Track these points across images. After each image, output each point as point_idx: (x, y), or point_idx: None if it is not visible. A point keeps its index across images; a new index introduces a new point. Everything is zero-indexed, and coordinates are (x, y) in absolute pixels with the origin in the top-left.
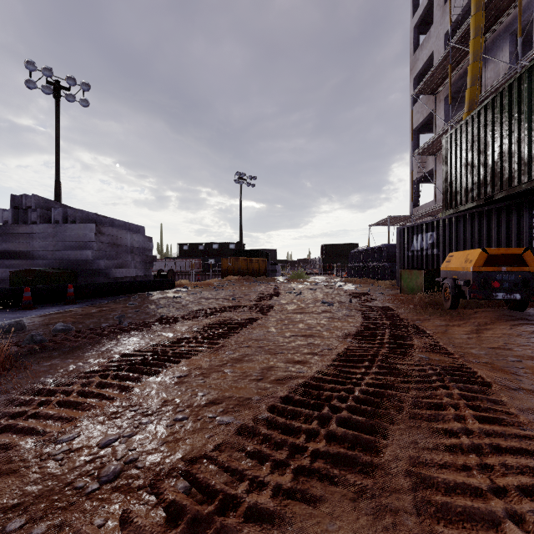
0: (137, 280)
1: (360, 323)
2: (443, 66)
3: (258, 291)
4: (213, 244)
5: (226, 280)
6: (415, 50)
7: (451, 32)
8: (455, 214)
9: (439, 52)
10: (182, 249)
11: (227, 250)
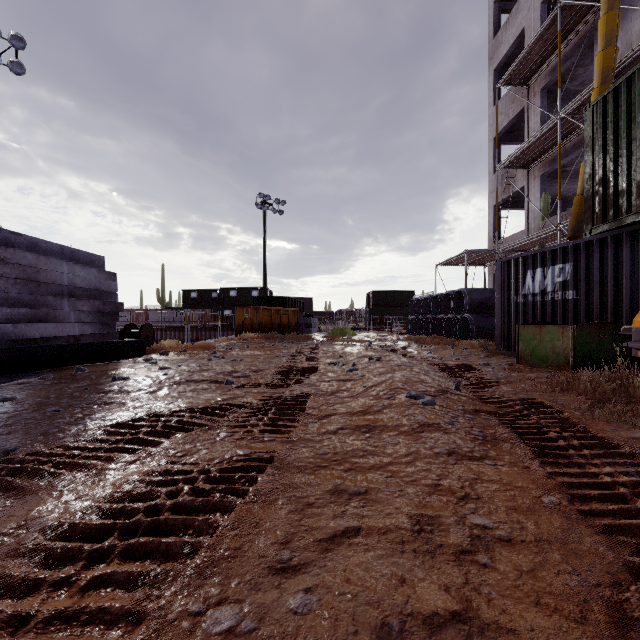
0: (65, 344)
1: (549, 479)
2: (544, 40)
3: (280, 361)
4: (229, 291)
5: (239, 339)
6: (497, 32)
7: (549, 2)
8: (614, 232)
9: (533, 29)
10: (189, 296)
11: (248, 298)
